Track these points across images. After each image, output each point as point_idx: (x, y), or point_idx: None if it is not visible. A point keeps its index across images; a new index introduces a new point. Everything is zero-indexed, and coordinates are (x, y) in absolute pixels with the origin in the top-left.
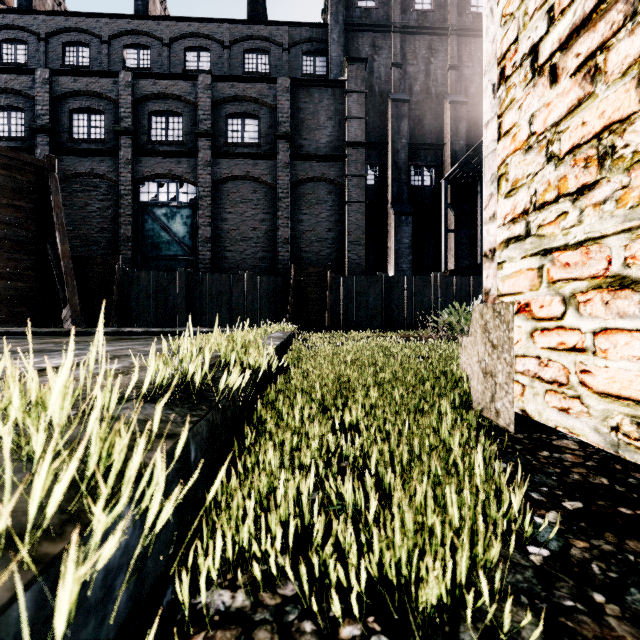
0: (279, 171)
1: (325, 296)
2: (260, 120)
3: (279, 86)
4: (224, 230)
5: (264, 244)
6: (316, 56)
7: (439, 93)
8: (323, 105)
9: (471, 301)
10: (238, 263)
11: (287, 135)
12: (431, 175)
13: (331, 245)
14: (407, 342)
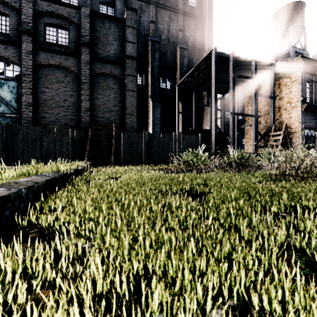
0: (82, 65)
1: (112, 144)
2: (69, 31)
3: (82, 12)
4: (43, 99)
5: (72, 110)
6: (108, 6)
7: (174, 42)
8: (111, 31)
9: (193, 148)
10: (53, 121)
11: (88, 44)
12: (170, 83)
13: (116, 114)
14: (167, 175)
